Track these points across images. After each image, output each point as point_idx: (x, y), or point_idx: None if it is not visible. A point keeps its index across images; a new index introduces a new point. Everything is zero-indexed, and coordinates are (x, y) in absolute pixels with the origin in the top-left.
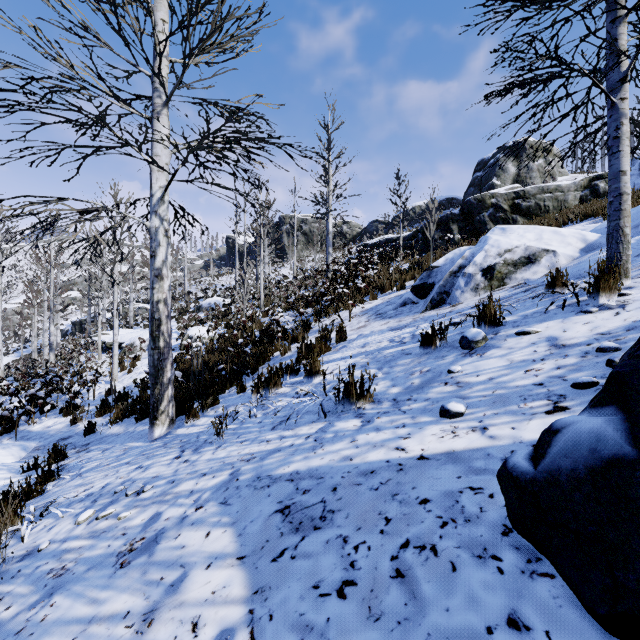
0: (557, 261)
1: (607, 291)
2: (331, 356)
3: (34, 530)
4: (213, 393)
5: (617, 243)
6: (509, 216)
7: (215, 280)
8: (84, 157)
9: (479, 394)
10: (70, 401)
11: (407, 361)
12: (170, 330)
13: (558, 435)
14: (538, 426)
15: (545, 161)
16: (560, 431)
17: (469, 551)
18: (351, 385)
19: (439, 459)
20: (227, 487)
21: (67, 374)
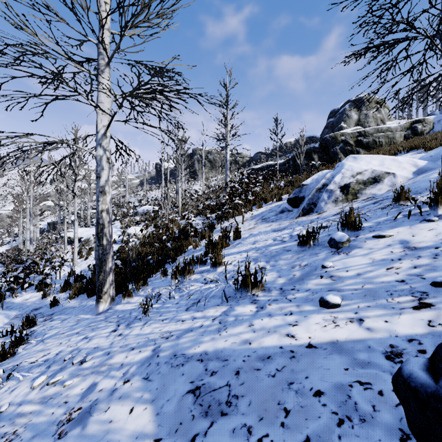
0: (396, 181)
1: None
2: (230, 250)
3: (0, 391)
4: (143, 278)
5: None
6: (354, 149)
7: (147, 193)
8: (46, 103)
9: (351, 287)
10: (42, 281)
11: (288, 256)
12: (111, 232)
13: None
14: (409, 321)
15: (378, 110)
16: None
17: None
18: (247, 277)
19: (325, 348)
20: (149, 363)
21: (42, 260)
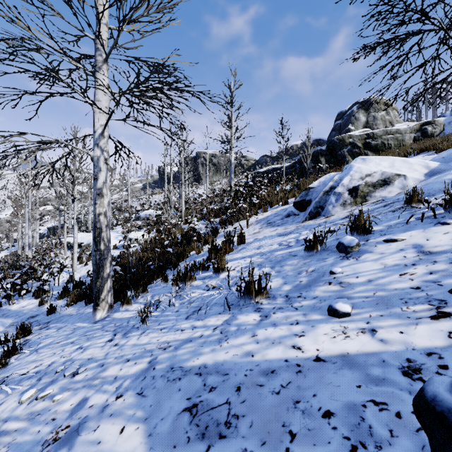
0: (407, 183)
1: None
2: (234, 255)
3: None
4: (143, 284)
5: None
6: (362, 151)
7: (150, 198)
8: (41, 101)
9: (361, 295)
10: (40, 287)
11: (294, 262)
12: (109, 236)
13: None
14: (427, 332)
15: (386, 112)
16: None
17: None
18: (250, 283)
19: (335, 362)
20: (145, 376)
21: (41, 266)
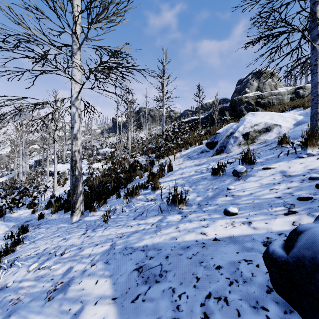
0: (281, 130)
1: (311, 146)
2: (165, 179)
3: (6, 274)
4: (104, 198)
5: (316, 121)
6: (254, 107)
7: (106, 139)
8: (36, 76)
9: (245, 202)
10: (32, 201)
11: (205, 182)
12: (81, 166)
13: (301, 235)
14: (280, 222)
15: (272, 80)
16: (303, 232)
17: (247, 303)
18: (175, 196)
19: (225, 240)
20: (108, 253)
21: (31, 187)
